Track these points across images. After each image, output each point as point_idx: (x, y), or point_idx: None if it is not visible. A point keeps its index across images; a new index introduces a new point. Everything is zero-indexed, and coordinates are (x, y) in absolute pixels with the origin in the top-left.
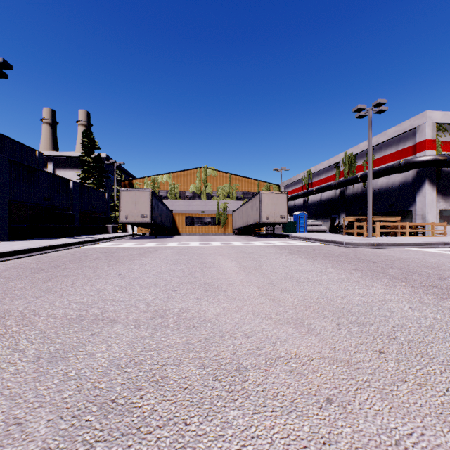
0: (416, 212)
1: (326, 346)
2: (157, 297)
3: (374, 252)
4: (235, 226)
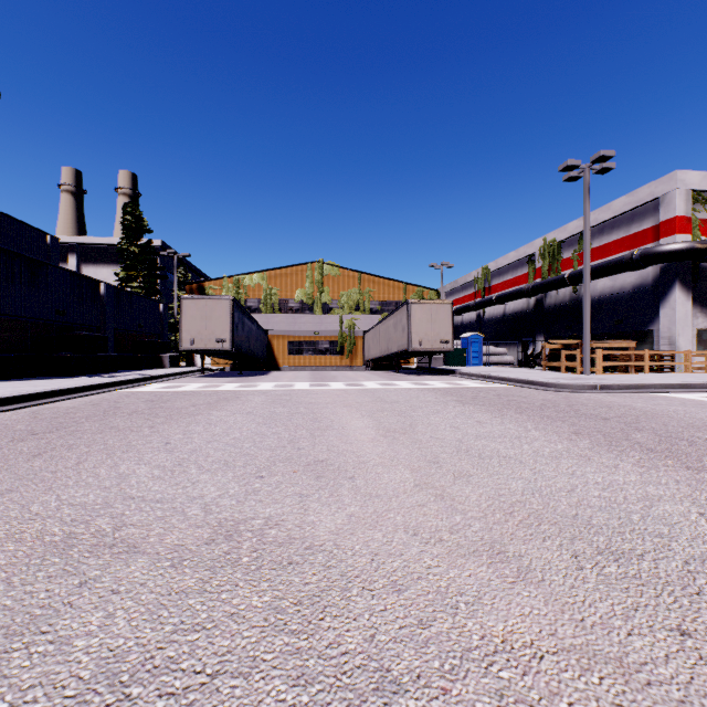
0: (660, 334)
1: (564, 617)
2: (227, 492)
3: (599, 401)
4: (368, 356)
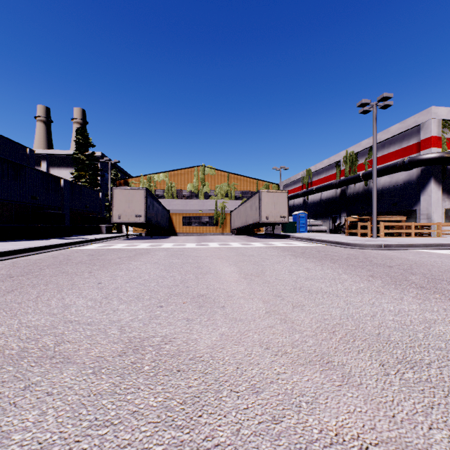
0: (421, 212)
1: (380, 414)
2: (137, 317)
3: (384, 255)
4: (233, 226)
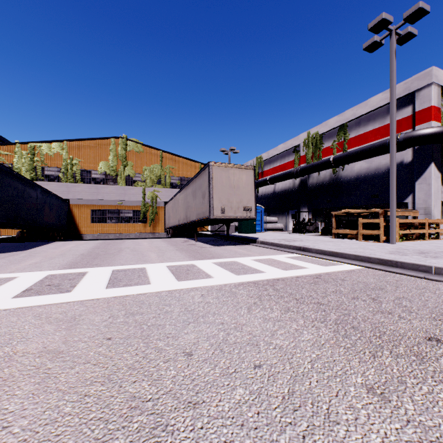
0: (416, 205)
1: None
2: None
3: None
4: (168, 224)
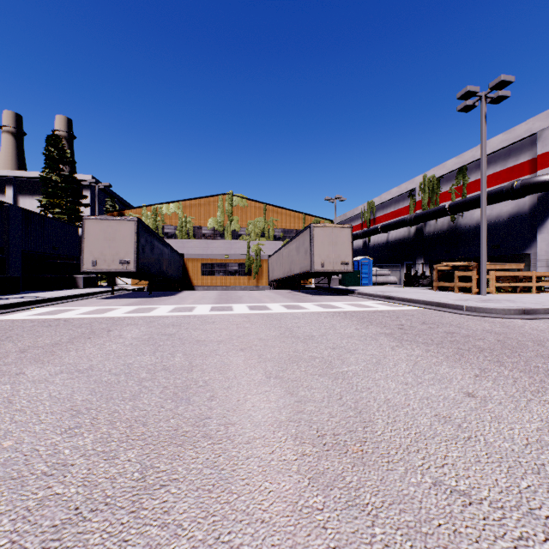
0: (537, 257)
1: None
2: None
3: None
4: (272, 277)
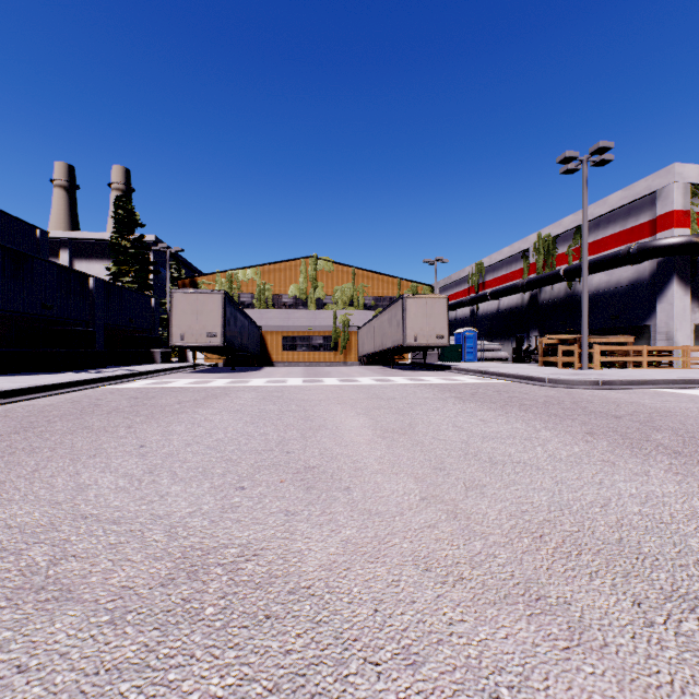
0: (657, 329)
1: None
2: (199, 509)
3: (605, 397)
4: (362, 352)
